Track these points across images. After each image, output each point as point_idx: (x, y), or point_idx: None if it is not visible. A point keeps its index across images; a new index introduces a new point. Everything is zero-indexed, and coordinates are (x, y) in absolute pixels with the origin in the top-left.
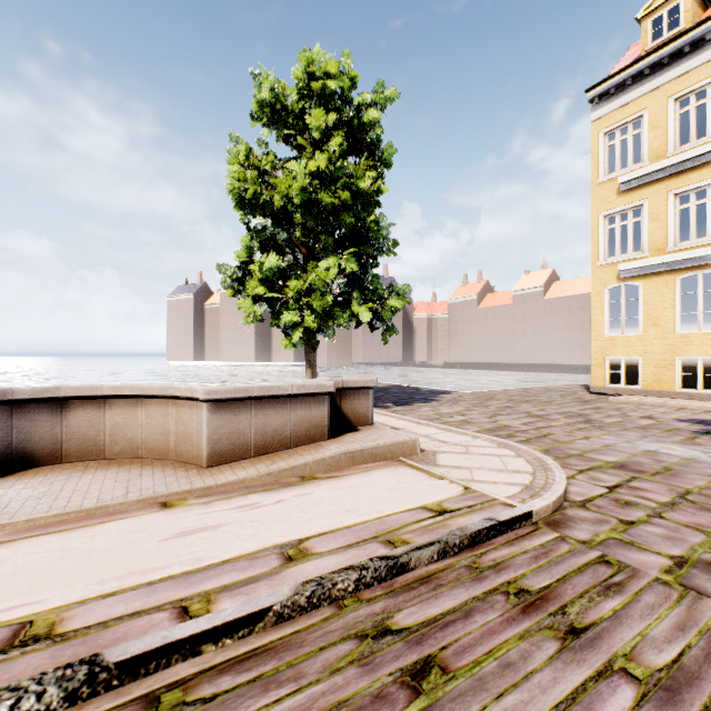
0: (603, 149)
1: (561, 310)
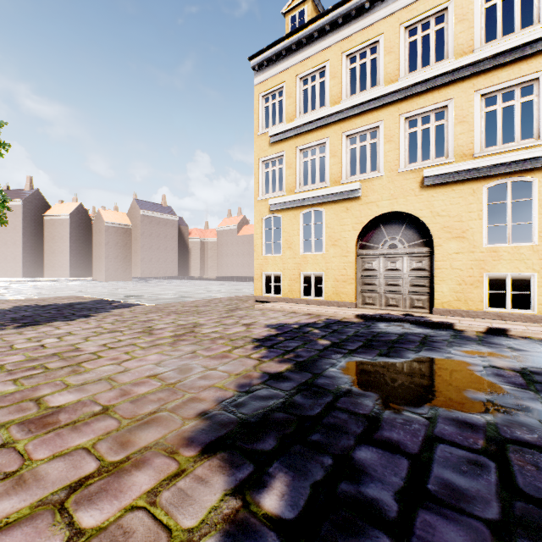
0: (262, 109)
1: None
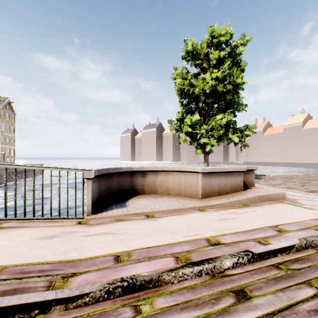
0: None
1: (313, 134)
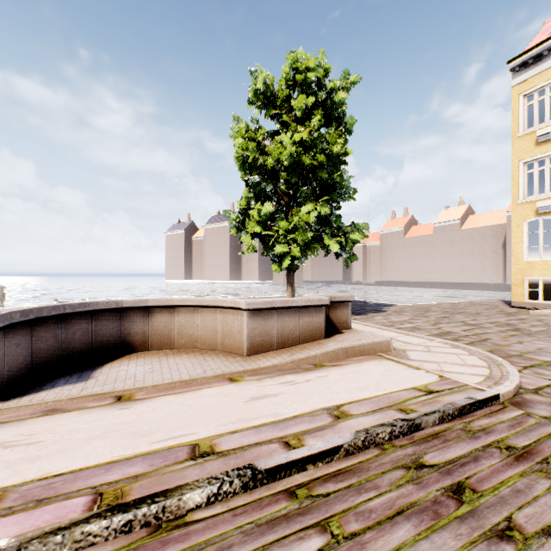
0: (523, 108)
1: (476, 238)
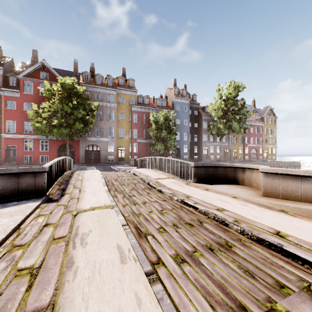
0: None
1: None
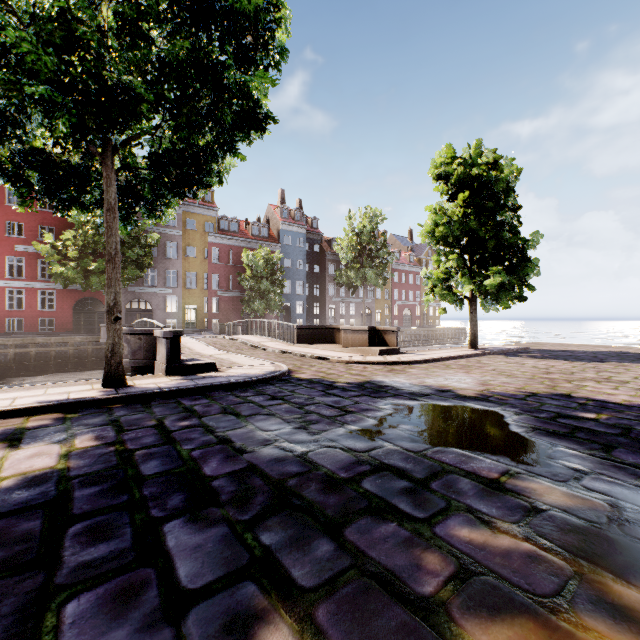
0: None
1: None
